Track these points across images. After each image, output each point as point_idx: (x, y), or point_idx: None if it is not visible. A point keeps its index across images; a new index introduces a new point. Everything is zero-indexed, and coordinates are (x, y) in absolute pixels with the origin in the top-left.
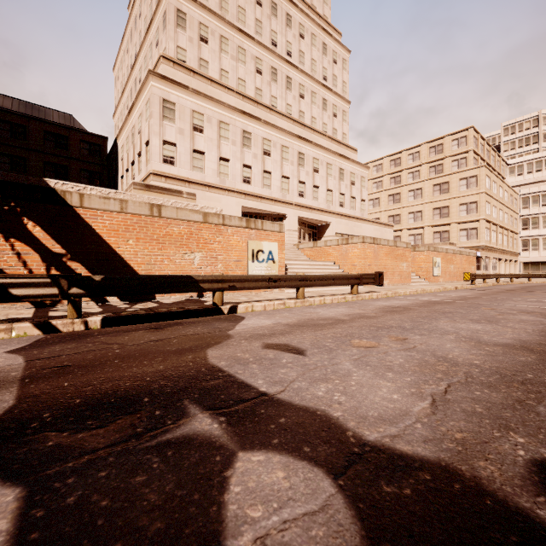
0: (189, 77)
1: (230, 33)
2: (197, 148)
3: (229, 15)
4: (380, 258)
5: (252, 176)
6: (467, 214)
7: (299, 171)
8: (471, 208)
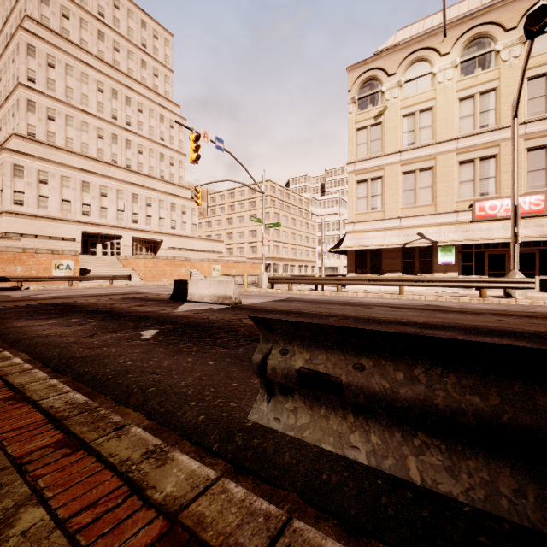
0: (38, 146)
1: (75, 113)
2: (43, 194)
3: (73, 101)
4: (159, 267)
5: (91, 210)
6: None
7: (133, 206)
8: (266, 233)
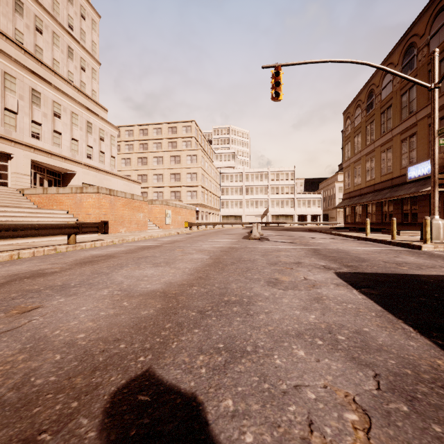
0: None
1: None
2: None
3: None
4: (117, 209)
5: None
6: (191, 181)
7: (32, 110)
8: (193, 177)
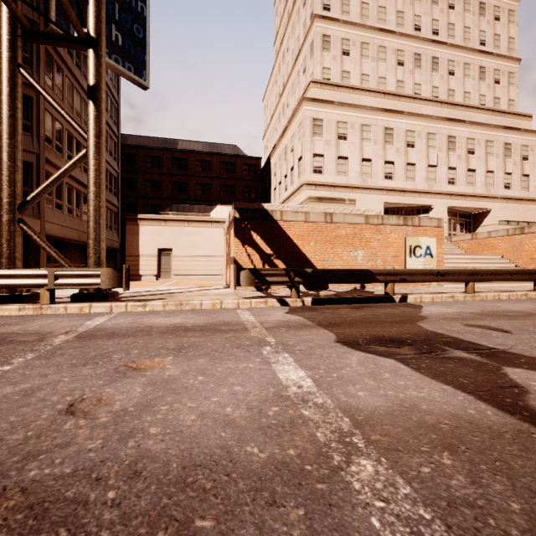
0: (334, 92)
1: (371, 37)
2: (341, 154)
3: (369, 20)
4: None
5: (394, 171)
6: None
7: (448, 157)
8: None
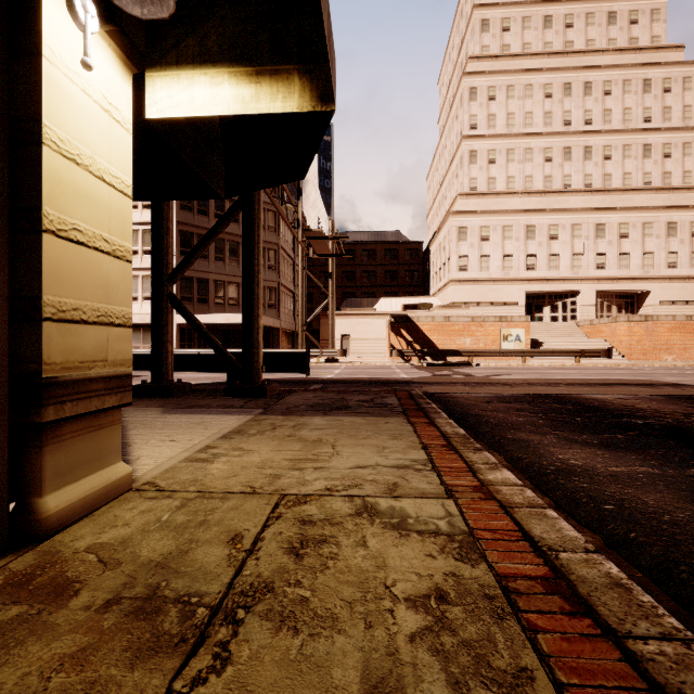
0: (479, 199)
1: (517, 142)
2: (484, 253)
3: (515, 128)
4: (657, 335)
5: (537, 262)
6: None
7: (596, 244)
8: None
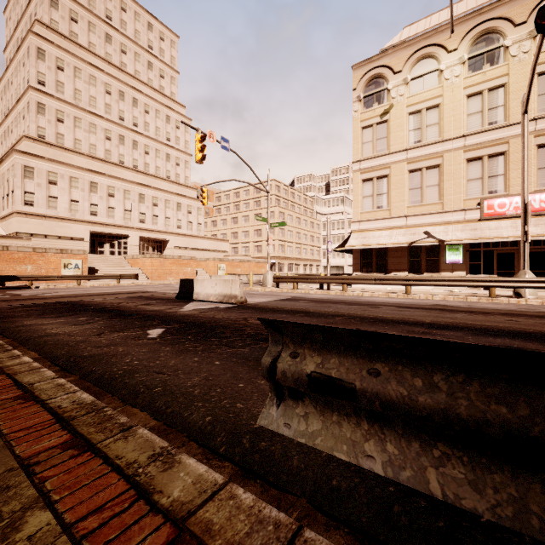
0: (47, 147)
1: (83, 115)
2: (52, 195)
3: (82, 103)
4: (165, 266)
5: (99, 210)
6: None
7: (139, 206)
8: (271, 232)
